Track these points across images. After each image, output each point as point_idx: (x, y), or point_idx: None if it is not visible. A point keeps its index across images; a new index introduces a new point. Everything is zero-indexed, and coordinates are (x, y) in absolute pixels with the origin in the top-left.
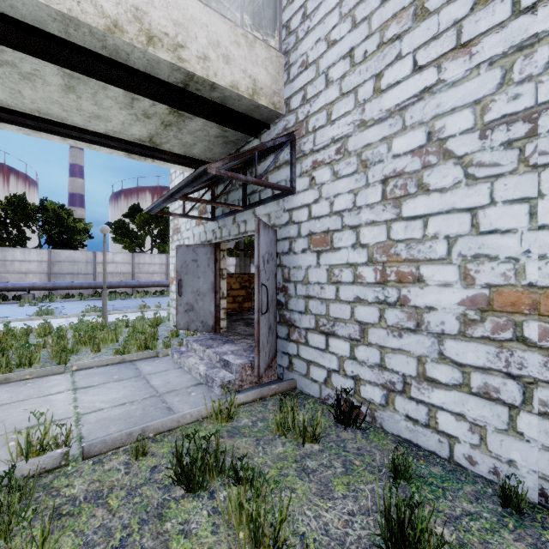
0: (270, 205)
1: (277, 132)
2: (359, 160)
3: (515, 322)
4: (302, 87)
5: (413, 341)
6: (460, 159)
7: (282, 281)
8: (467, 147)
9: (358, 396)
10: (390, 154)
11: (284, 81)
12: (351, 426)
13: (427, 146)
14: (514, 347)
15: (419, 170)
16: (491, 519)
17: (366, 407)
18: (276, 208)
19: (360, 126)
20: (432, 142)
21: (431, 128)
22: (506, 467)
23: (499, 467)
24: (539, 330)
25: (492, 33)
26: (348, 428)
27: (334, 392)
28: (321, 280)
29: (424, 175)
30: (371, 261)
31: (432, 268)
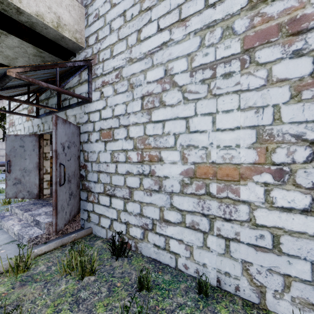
0: (76, 109)
1: (80, 59)
2: (129, 83)
3: (206, 184)
4: (96, 31)
5: (158, 198)
6: (180, 87)
7: (83, 161)
8: (184, 80)
9: (128, 235)
10: (145, 81)
11: (84, 25)
12: (122, 256)
13: (164, 78)
14: (205, 198)
15: (160, 92)
16: (192, 305)
17: (133, 241)
18: (80, 111)
19: (129, 61)
20: (167, 76)
21: (166, 67)
22: (202, 268)
23: (199, 269)
24: (217, 188)
25: (196, 15)
26: (120, 258)
27: (115, 233)
28: (107, 160)
29: (163, 95)
30: (135, 148)
31: (167, 153)
